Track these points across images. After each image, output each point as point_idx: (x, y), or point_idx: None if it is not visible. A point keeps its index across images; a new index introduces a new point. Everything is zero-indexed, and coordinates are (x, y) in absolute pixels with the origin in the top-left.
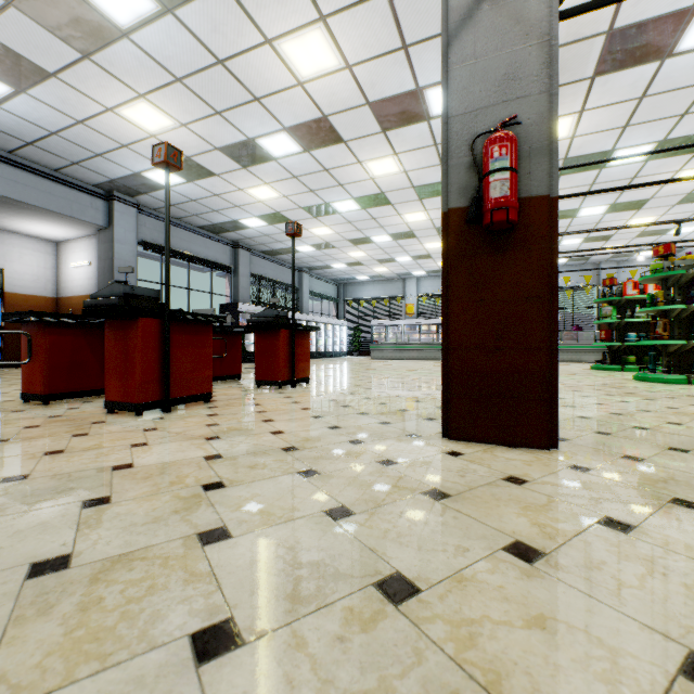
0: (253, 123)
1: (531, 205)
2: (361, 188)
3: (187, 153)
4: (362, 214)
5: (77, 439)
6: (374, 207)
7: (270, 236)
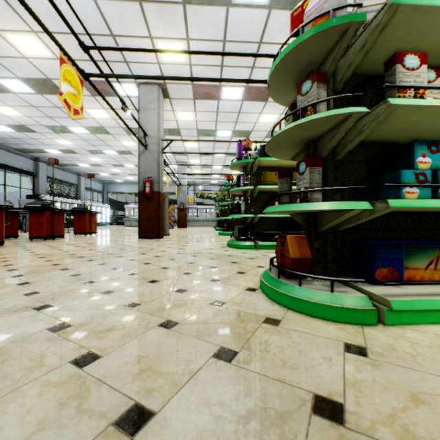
0: (67, 122)
1: (155, 193)
2: (119, 148)
3: (24, 123)
4: (119, 156)
5: (41, 243)
6: (125, 154)
7: (62, 158)
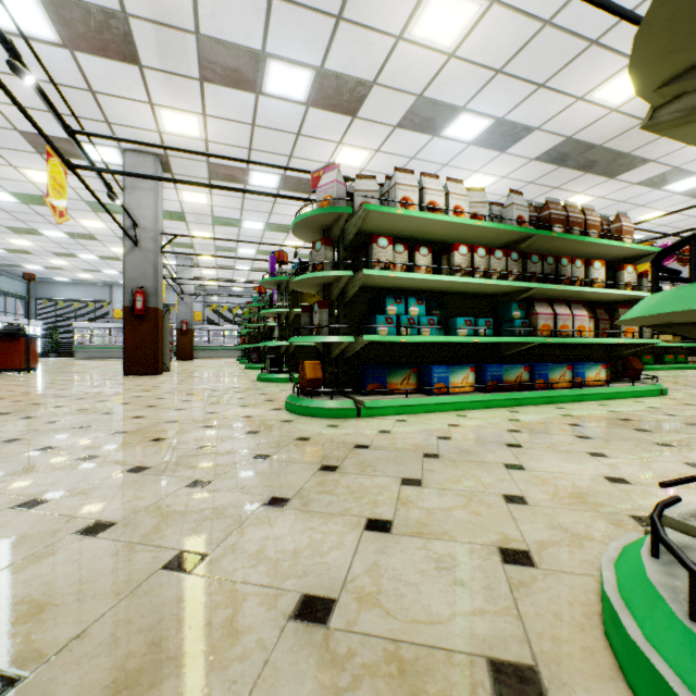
0: None
1: (151, 309)
2: (72, 228)
3: None
4: (71, 240)
5: None
6: (83, 239)
7: None
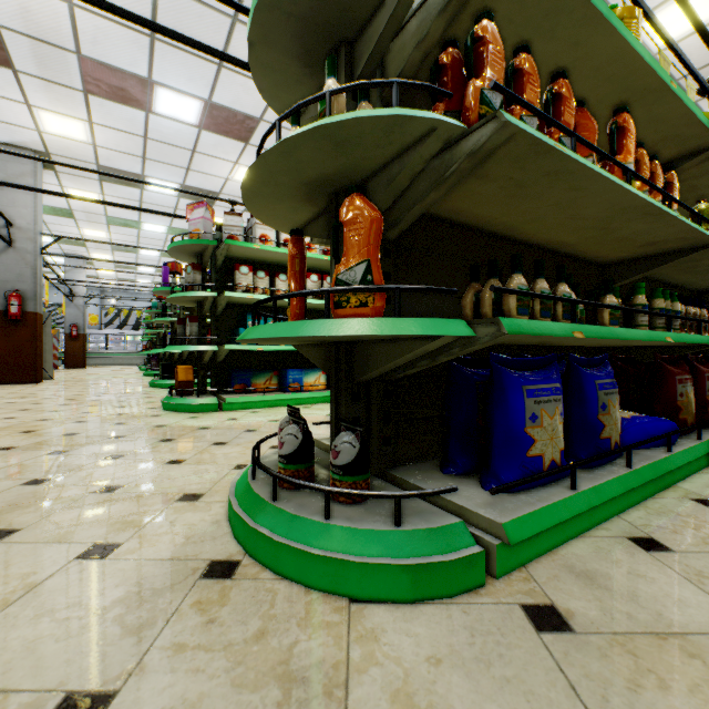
0: None
1: (29, 314)
2: None
3: None
4: None
5: None
6: None
7: None
